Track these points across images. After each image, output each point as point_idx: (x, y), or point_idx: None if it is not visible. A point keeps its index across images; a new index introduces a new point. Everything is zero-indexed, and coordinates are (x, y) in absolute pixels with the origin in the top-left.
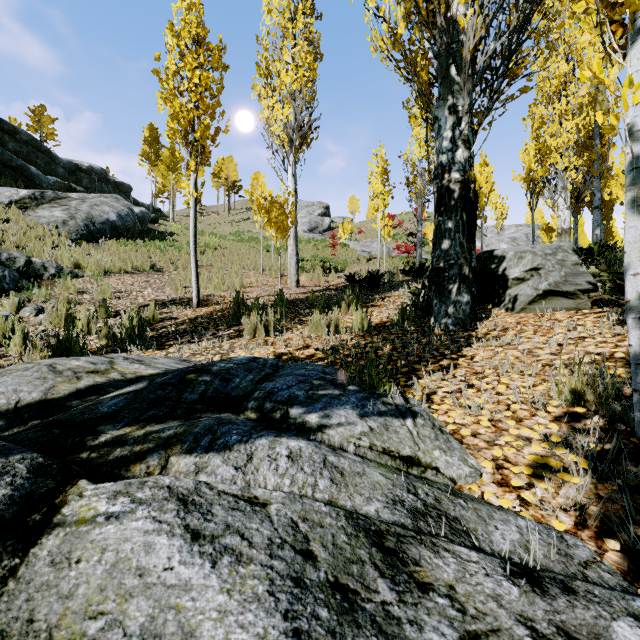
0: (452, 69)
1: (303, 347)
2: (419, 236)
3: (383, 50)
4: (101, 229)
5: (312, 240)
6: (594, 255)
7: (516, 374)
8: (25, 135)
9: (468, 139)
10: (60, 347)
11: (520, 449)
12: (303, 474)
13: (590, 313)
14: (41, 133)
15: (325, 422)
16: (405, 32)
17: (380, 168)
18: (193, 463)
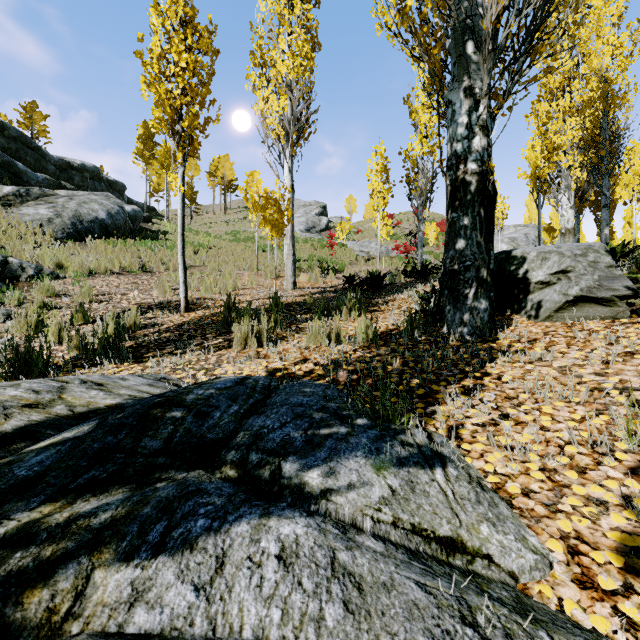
0: (468, 46)
1: (300, 361)
2: (420, 236)
3: (390, 26)
4: (89, 228)
5: (309, 240)
6: (616, 256)
7: (559, 401)
8: (14, 131)
9: (486, 125)
10: (19, 361)
11: (595, 520)
12: (301, 595)
13: (630, 323)
14: (32, 130)
15: (331, 484)
16: (415, 4)
17: (380, 165)
18: (129, 582)
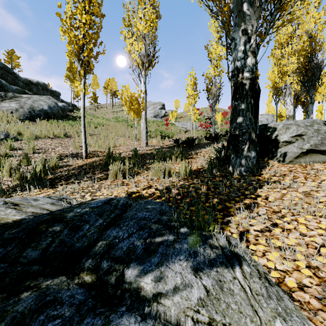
0: (244, 6)
1: (147, 187)
2: (213, 118)
3: None
4: (38, 114)
5: (155, 121)
6: None
7: (308, 214)
8: (1, 64)
9: (254, 51)
10: None
11: None
12: None
13: None
14: (12, 64)
15: (160, 288)
16: None
17: (192, 82)
18: None
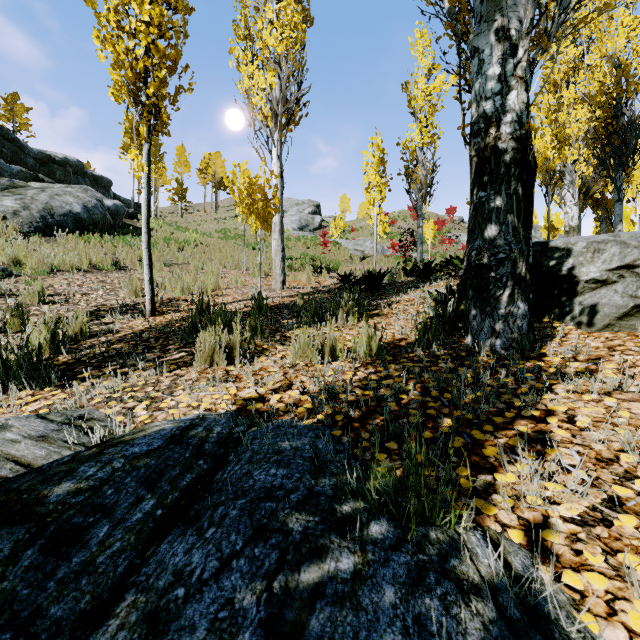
0: None
1: (282, 387)
2: (420, 232)
3: None
4: (61, 222)
5: (302, 238)
6: None
7: None
8: None
9: (525, 77)
10: None
11: None
12: None
13: None
14: (14, 123)
15: None
16: None
17: (376, 157)
18: None
